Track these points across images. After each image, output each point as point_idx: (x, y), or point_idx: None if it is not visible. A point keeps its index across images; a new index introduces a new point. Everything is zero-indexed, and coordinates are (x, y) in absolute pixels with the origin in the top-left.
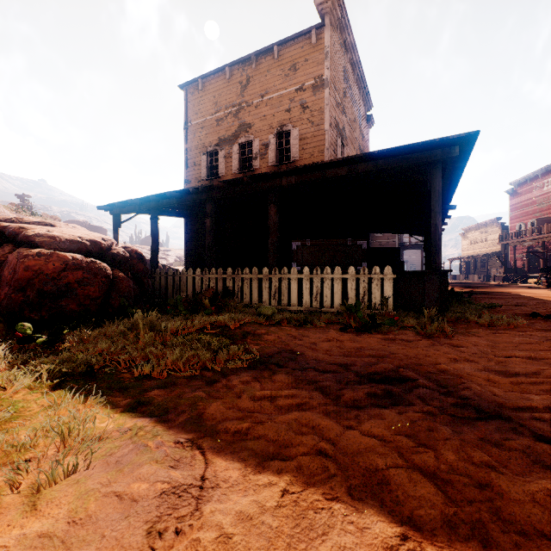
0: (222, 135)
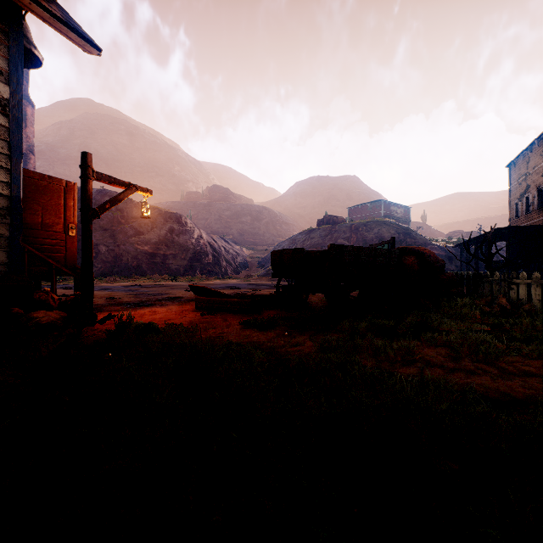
0: (520, 192)
